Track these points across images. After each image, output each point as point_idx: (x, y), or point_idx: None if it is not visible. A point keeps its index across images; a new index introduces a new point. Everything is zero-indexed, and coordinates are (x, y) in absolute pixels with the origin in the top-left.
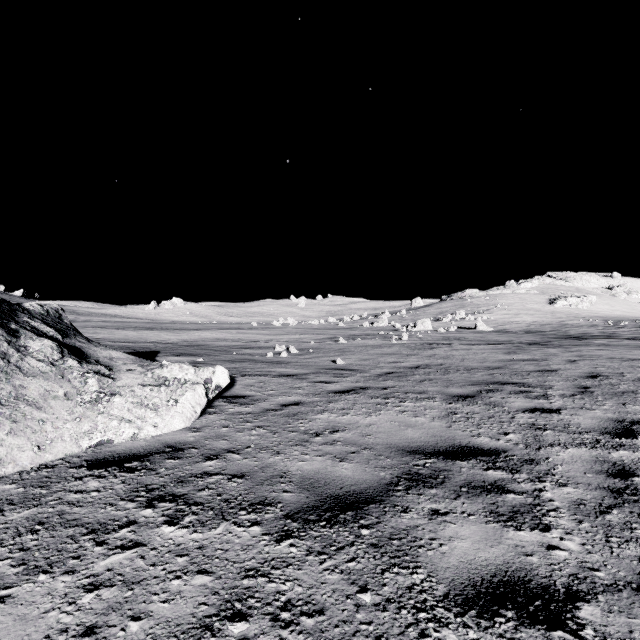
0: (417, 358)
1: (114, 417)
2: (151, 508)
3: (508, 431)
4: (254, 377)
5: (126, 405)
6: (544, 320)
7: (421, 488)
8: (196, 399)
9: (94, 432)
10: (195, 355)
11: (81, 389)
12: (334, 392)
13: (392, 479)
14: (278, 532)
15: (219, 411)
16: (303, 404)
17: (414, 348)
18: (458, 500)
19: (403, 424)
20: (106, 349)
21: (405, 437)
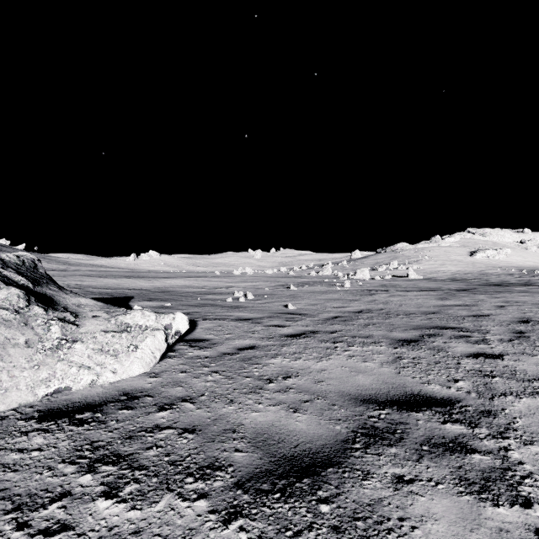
0: (359, 303)
1: (73, 364)
2: (91, 473)
3: (457, 378)
4: (214, 321)
5: (86, 352)
6: (466, 269)
7: (380, 446)
8: (156, 345)
9: (52, 380)
10: (164, 300)
11: (43, 336)
12: (286, 336)
13: (348, 434)
14: (226, 508)
15: (179, 355)
16: (258, 348)
17: (356, 294)
18: (421, 462)
19: (353, 370)
20: (76, 296)
21: (357, 384)
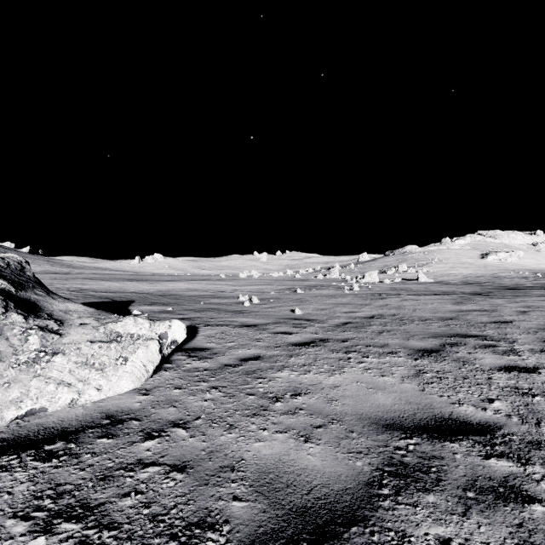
0: (370, 308)
1: (51, 380)
2: (45, 535)
3: (491, 397)
4: (216, 327)
5: (68, 365)
6: (478, 272)
7: (413, 492)
8: (148, 356)
9: (24, 400)
10: (166, 304)
11: (19, 348)
12: (294, 344)
13: (372, 474)
14: None
15: (175, 367)
16: (263, 359)
17: (366, 298)
18: (469, 517)
19: (371, 386)
20: (65, 302)
21: (376, 404)
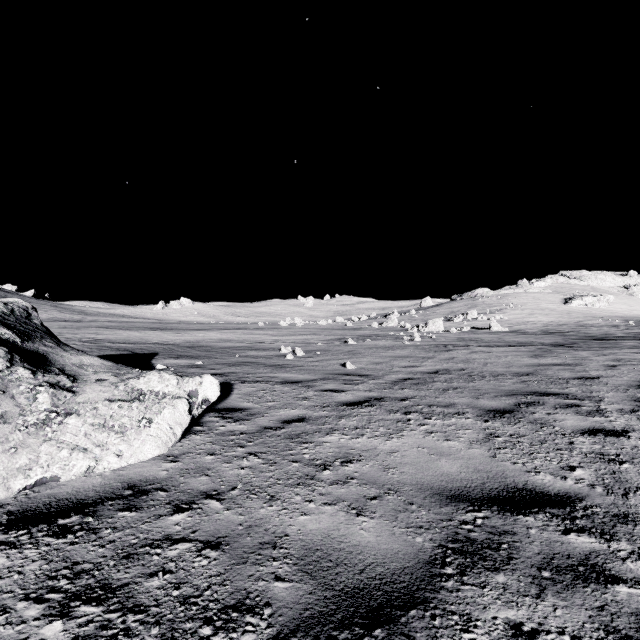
0: (434, 362)
1: (64, 445)
2: (62, 619)
3: (573, 464)
4: (254, 384)
5: (83, 428)
6: (560, 320)
7: (481, 571)
8: (176, 418)
9: (33, 467)
10: (195, 357)
11: (27, 408)
12: (345, 404)
13: (434, 551)
14: None
15: (207, 430)
16: (308, 420)
17: (429, 350)
18: (544, 599)
19: (434, 451)
20: (78, 354)
21: (439, 472)
